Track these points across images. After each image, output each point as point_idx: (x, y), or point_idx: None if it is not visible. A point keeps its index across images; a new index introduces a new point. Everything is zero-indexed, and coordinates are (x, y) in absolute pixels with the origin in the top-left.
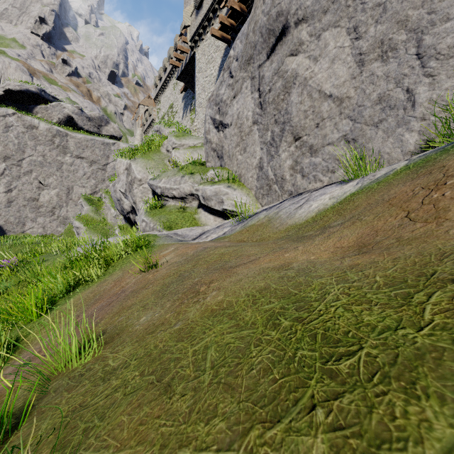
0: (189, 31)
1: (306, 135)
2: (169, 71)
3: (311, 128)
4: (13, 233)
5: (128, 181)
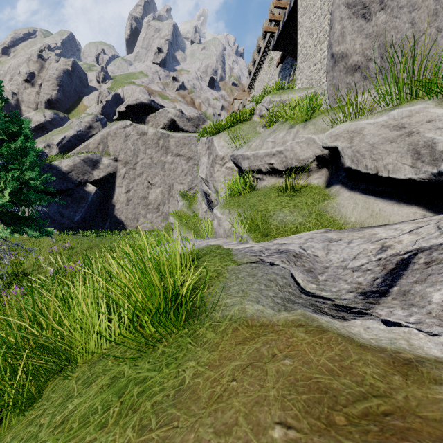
0: None
1: None
2: (264, 49)
3: None
4: (130, 227)
5: (209, 162)
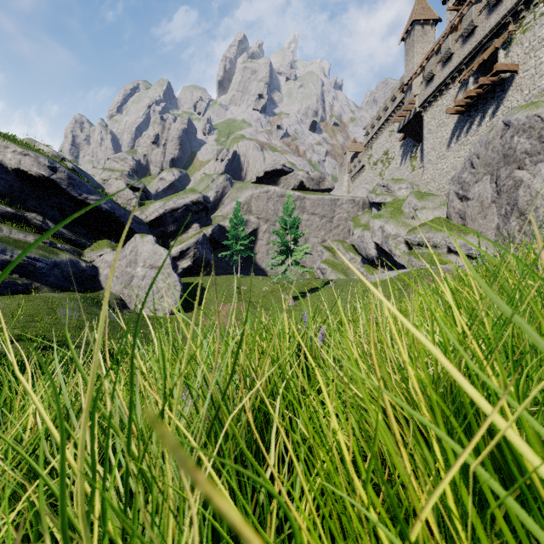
0: (417, 99)
1: (527, 214)
2: (385, 120)
3: (531, 211)
4: (270, 273)
5: (384, 236)
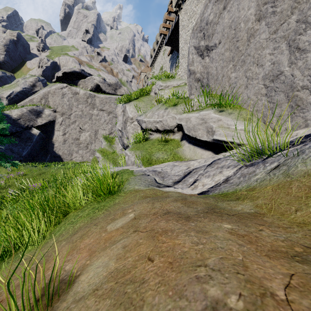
0: None
1: None
2: (160, 42)
3: None
4: (66, 160)
5: (123, 120)
